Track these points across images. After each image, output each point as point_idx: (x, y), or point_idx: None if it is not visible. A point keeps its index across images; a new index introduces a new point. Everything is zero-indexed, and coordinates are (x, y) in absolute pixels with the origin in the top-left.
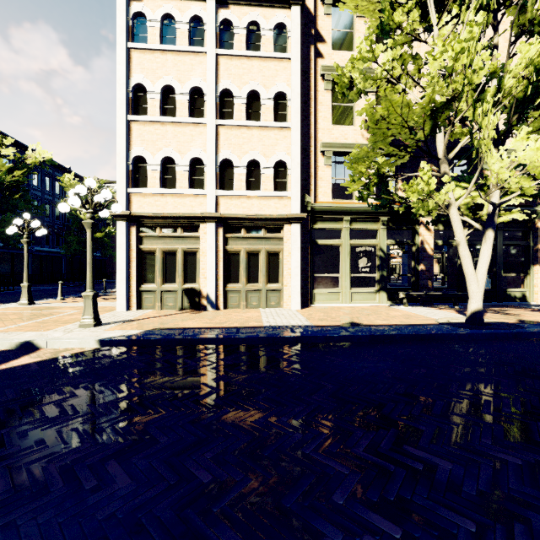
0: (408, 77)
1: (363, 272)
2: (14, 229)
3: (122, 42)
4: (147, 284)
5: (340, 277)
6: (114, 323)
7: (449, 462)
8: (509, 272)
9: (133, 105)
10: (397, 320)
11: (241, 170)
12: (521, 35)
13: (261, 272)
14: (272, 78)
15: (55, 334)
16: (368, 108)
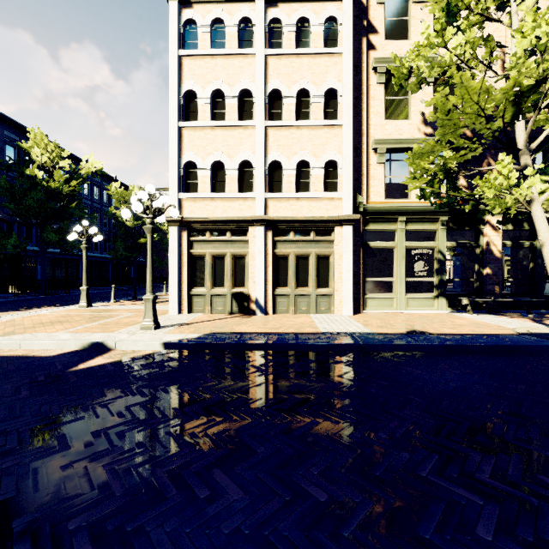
0: (478, 61)
1: (412, 276)
2: (75, 235)
3: (174, 50)
4: (197, 288)
5: (394, 281)
6: (171, 326)
7: None
8: None
9: (184, 111)
10: (466, 328)
11: (290, 172)
12: None
13: (310, 277)
14: (323, 74)
15: (120, 336)
16: (439, 97)
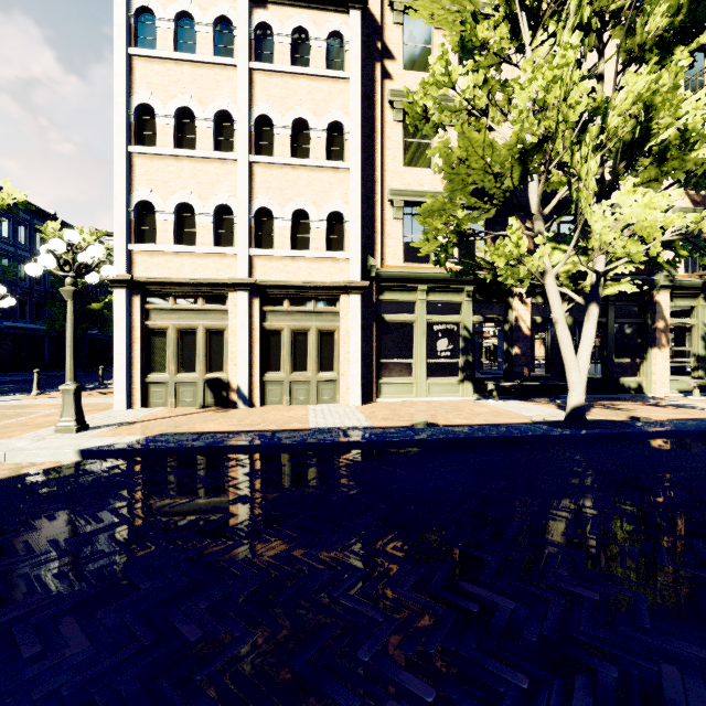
0: (496, 109)
1: (447, 356)
2: None
3: (121, 46)
4: (156, 374)
5: (414, 363)
6: (106, 427)
7: (512, 601)
8: (625, 356)
9: (137, 131)
10: (482, 418)
11: (284, 223)
12: (630, 62)
13: (310, 358)
14: (325, 102)
15: (18, 443)
16: (442, 147)
